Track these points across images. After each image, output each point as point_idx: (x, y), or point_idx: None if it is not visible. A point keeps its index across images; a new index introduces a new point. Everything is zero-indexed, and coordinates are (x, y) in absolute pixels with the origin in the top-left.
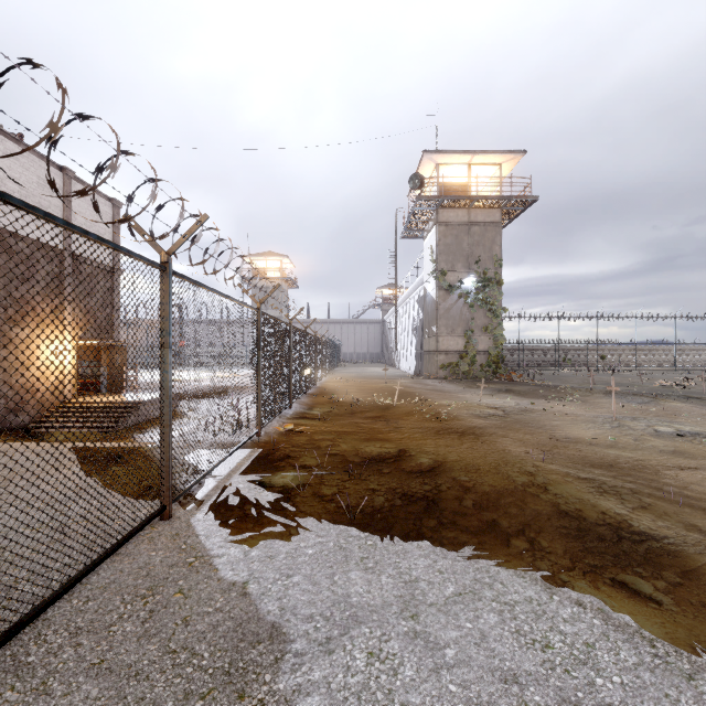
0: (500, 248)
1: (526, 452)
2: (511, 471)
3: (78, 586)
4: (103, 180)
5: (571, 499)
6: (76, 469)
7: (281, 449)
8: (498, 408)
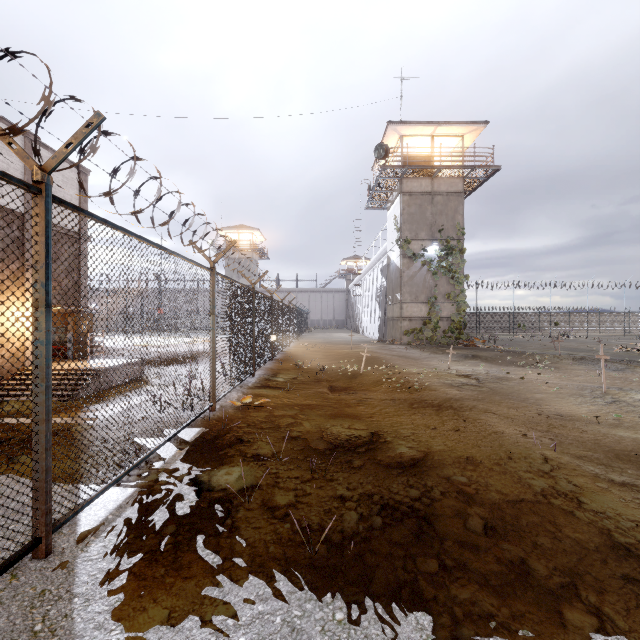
0: (462, 217)
1: (523, 436)
2: (520, 470)
3: None
4: None
5: (624, 521)
6: None
7: (234, 429)
8: (470, 377)
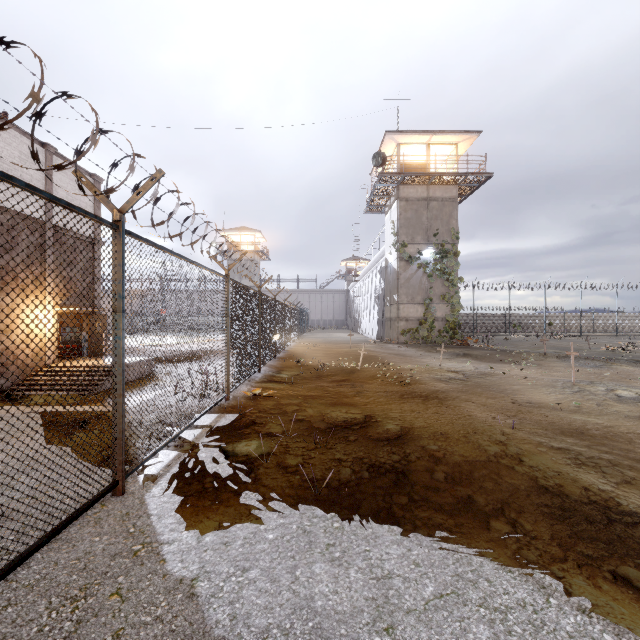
0: (456, 222)
1: (492, 418)
2: (481, 440)
3: (2, 584)
4: (21, 112)
5: (549, 472)
6: (38, 436)
7: (248, 414)
8: (458, 372)
